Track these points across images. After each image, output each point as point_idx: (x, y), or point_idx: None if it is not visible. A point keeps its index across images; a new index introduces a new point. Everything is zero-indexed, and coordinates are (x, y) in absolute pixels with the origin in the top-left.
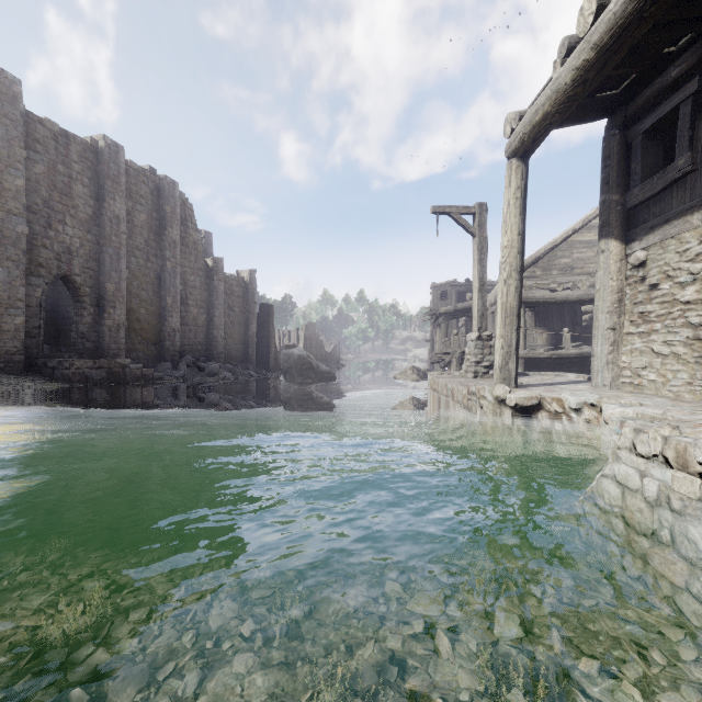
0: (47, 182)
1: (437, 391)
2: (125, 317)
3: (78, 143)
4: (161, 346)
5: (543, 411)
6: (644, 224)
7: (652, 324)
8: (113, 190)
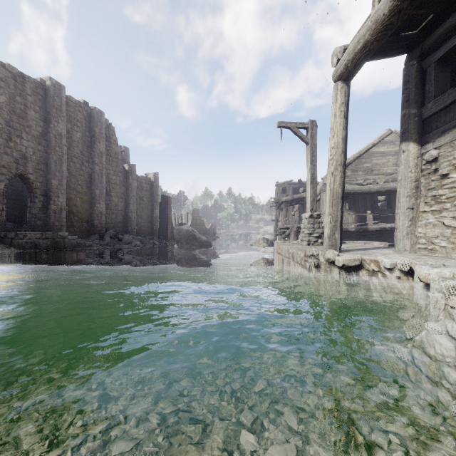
0: (8, 108)
1: (281, 254)
2: (66, 203)
3: (31, 82)
4: (92, 223)
5: (363, 270)
6: (436, 129)
7: (443, 204)
8: (57, 115)
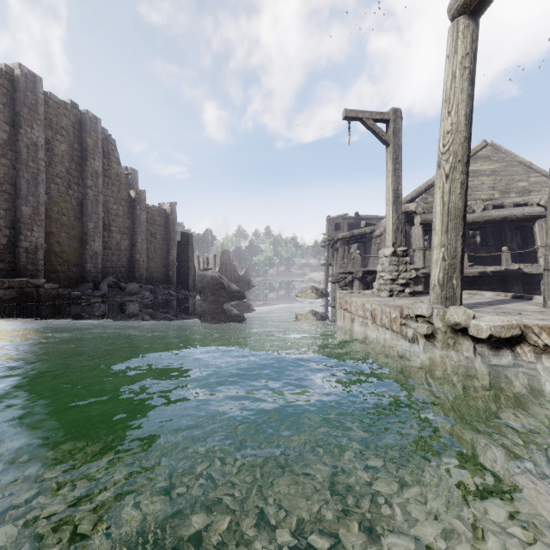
0: None
1: (349, 310)
2: (44, 240)
3: None
4: (83, 267)
5: (525, 345)
6: None
7: None
8: (30, 118)
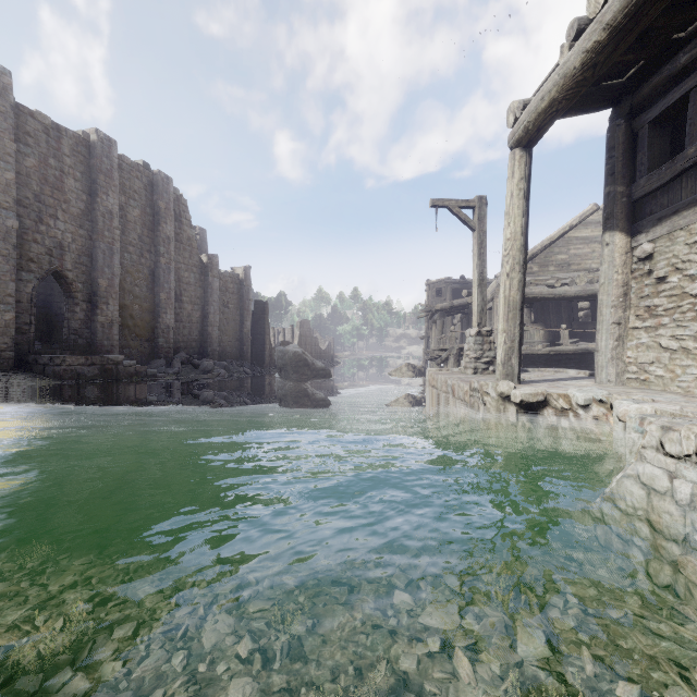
0: (38, 176)
1: (436, 387)
2: (118, 313)
3: (70, 136)
4: (155, 342)
5: (549, 408)
6: (651, 215)
7: (659, 318)
8: (106, 184)
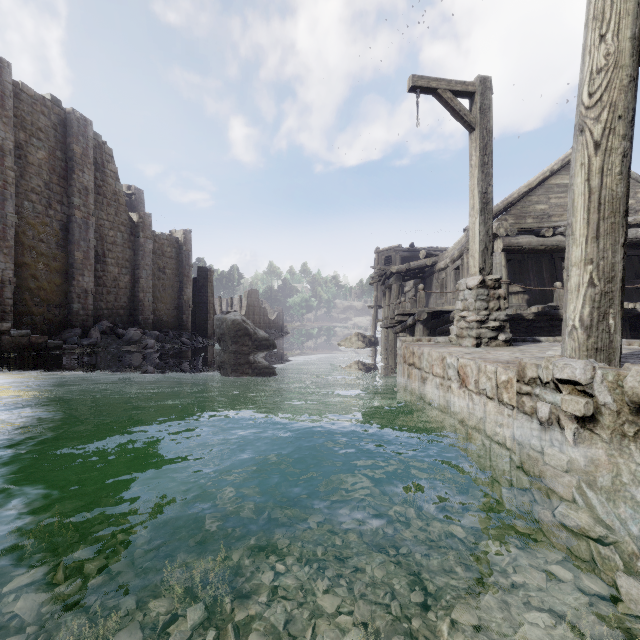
0: None
1: (417, 366)
2: (13, 272)
3: None
4: (68, 309)
5: None
6: None
7: None
8: None
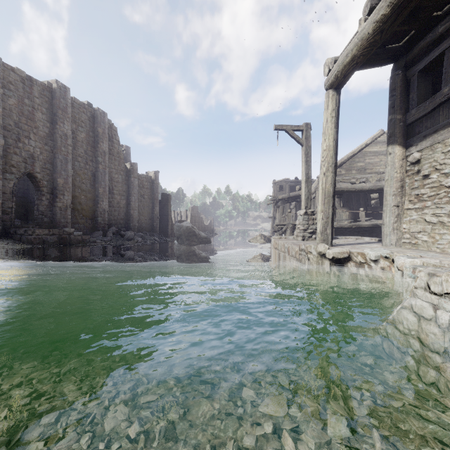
0: (17, 110)
1: (277, 249)
2: (71, 201)
3: (38, 85)
4: (95, 220)
5: (351, 262)
6: (419, 134)
7: (424, 202)
8: (63, 116)
